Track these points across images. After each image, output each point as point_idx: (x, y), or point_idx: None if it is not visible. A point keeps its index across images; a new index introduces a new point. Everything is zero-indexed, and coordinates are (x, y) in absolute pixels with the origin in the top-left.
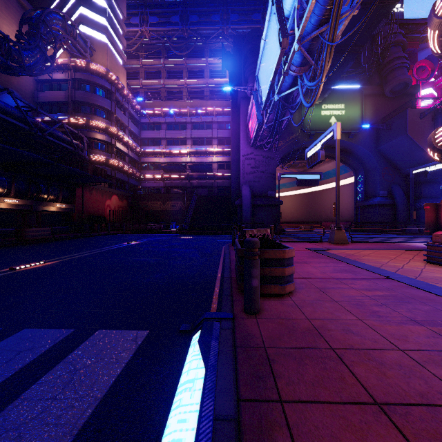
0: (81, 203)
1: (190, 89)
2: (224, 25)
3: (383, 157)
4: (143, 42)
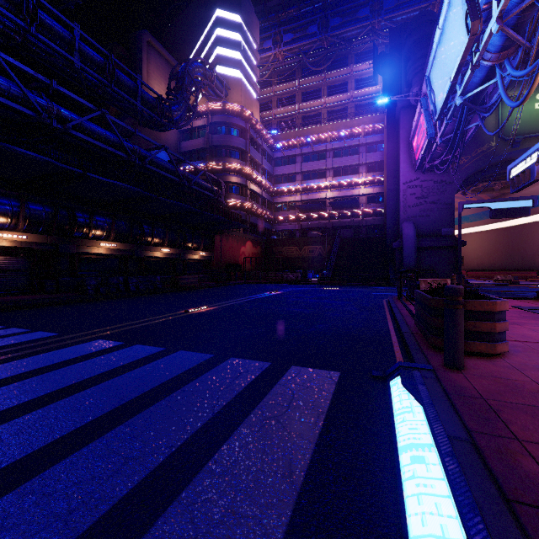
0: (219, 250)
1: (330, 108)
2: (375, 19)
3: None
4: (276, 66)
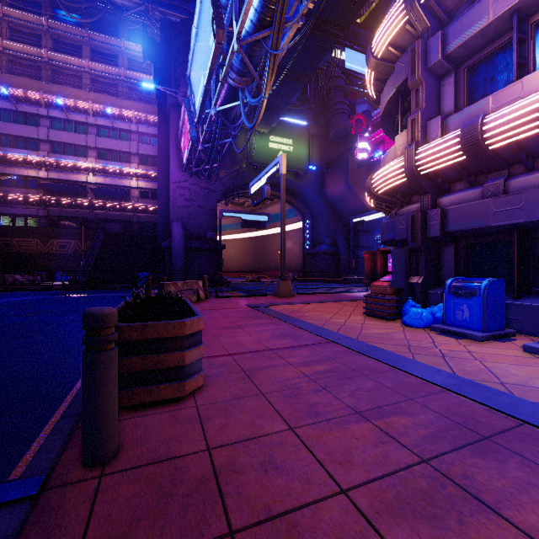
0: None
1: (96, 77)
2: (149, 3)
3: (328, 203)
4: None
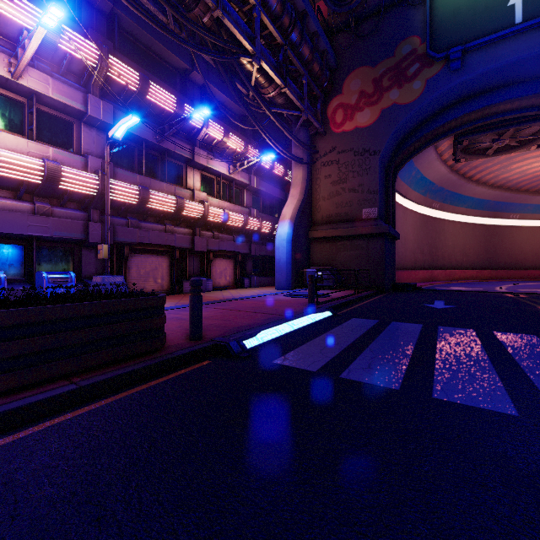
0: None
1: None
2: None
3: None
4: None
